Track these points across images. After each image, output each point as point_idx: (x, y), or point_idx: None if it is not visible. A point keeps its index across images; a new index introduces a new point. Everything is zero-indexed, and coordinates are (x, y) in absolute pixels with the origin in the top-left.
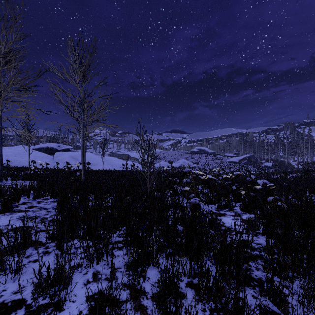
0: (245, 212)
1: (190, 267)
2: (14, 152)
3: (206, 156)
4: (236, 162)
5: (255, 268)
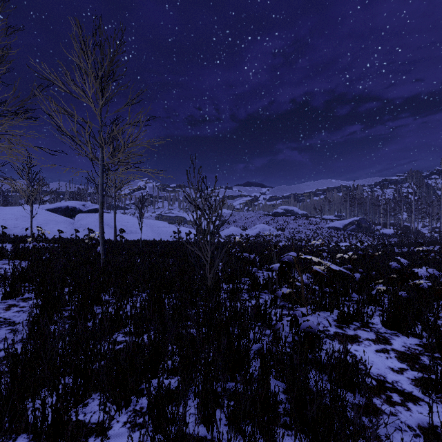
0: (394, 332)
1: None
2: (15, 214)
3: (295, 219)
4: (339, 228)
5: None
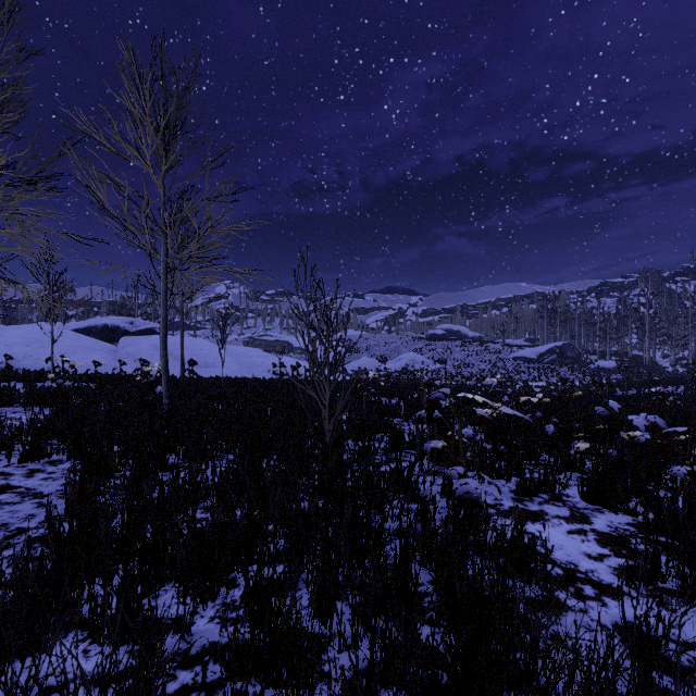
0: (597, 507)
1: None
2: (25, 338)
3: (463, 345)
4: (532, 358)
5: None
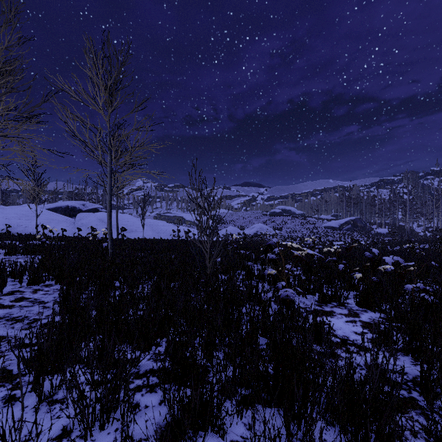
0: (364, 309)
1: (287, 440)
2: (18, 214)
3: (292, 219)
4: (336, 227)
5: (409, 432)
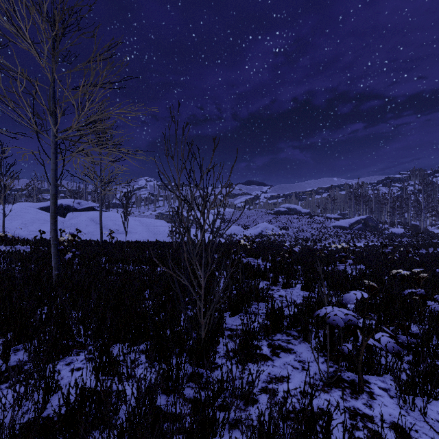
0: None
1: None
2: None
3: (298, 218)
4: (345, 227)
5: None
